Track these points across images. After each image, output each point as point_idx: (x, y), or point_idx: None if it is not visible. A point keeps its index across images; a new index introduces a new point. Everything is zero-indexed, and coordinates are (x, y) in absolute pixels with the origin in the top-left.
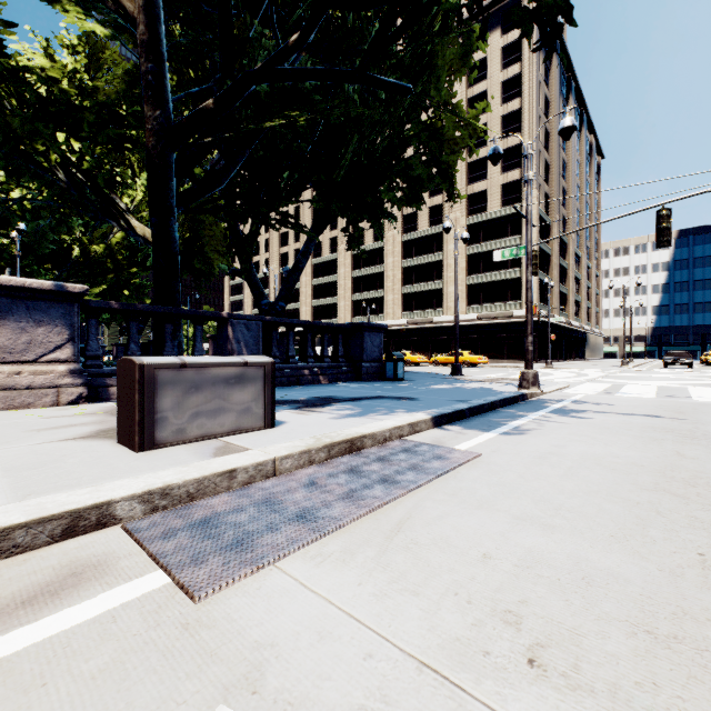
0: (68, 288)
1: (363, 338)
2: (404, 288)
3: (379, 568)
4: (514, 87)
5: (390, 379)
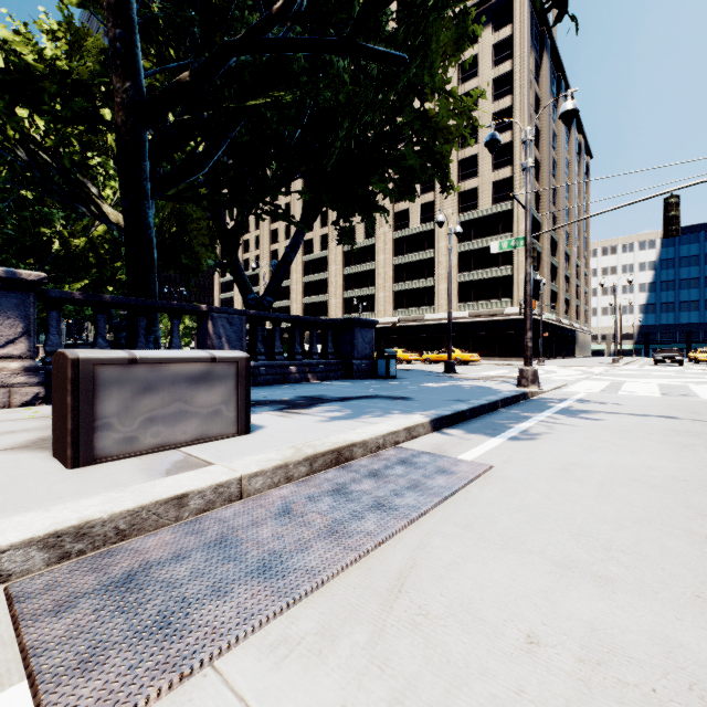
0: (21, 275)
1: (354, 334)
2: (396, 285)
3: (373, 669)
4: (506, 84)
5: (382, 377)
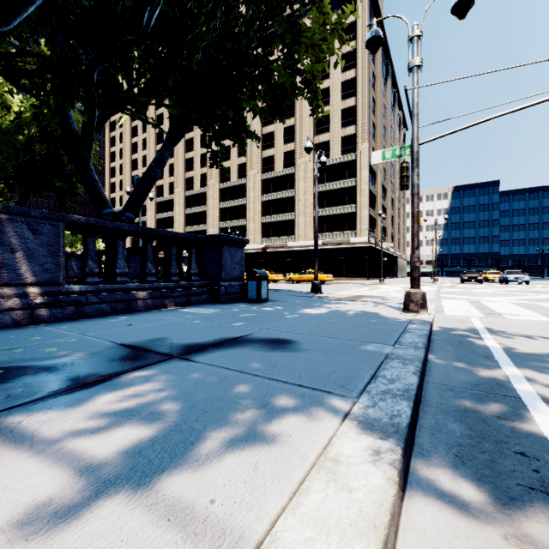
0: None
1: (221, 252)
2: (264, 218)
3: None
4: (351, 60)
5: (252, 300)
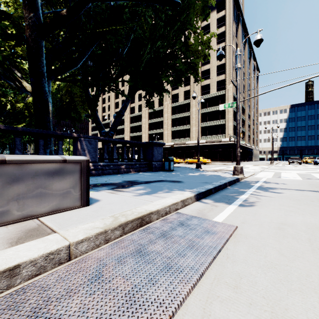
0: None
1: (153, 149)
2: (172, 128)
3: None
4: (222, 37)
5: (167, 170)
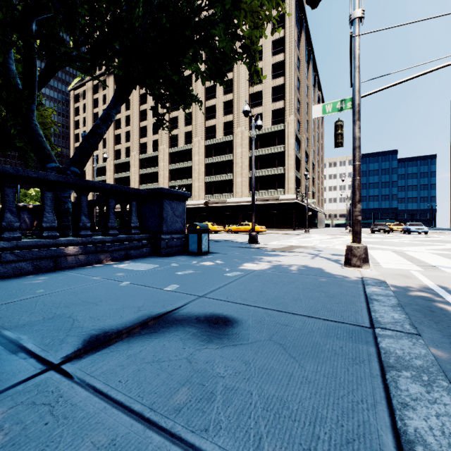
0: None
1: (163, 206)
2: (207, 178)
3: None
4: (280, 45)
5: (193, 253)
